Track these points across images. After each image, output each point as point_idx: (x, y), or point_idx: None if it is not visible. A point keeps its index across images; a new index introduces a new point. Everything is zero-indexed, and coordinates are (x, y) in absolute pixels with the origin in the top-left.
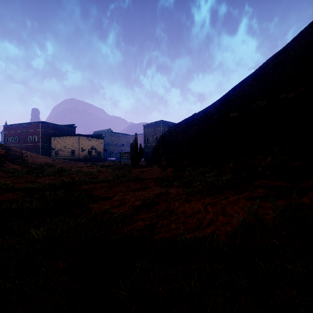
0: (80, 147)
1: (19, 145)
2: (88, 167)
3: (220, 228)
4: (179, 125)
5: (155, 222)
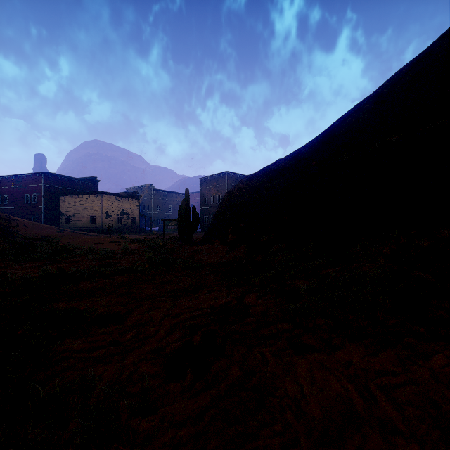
0: (105, 211)
1: (10, 209)
2: (111, 244)
3: None
4: (255, 177)
5: None
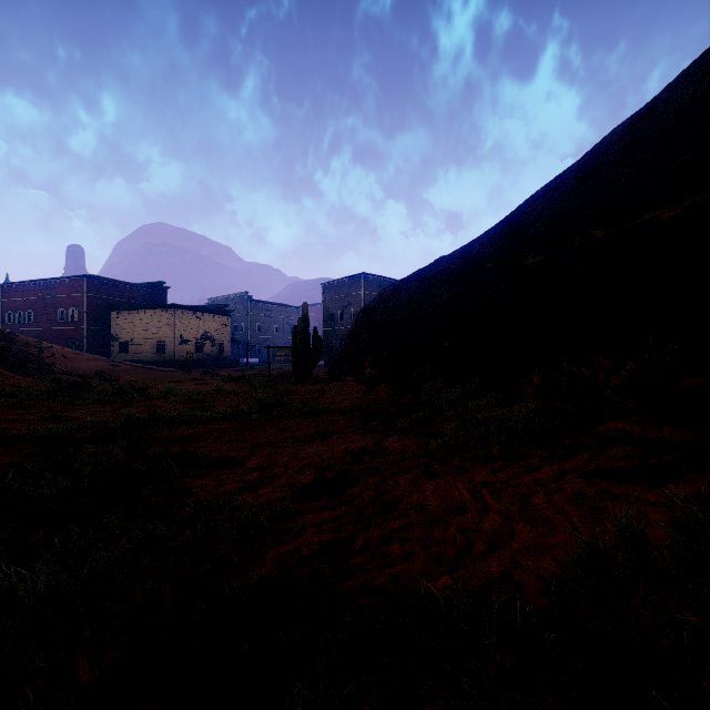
0: (178, 334)
1: (36, 331)
2: (195, 382)
3: (523, 560)
4: (404, 284)
5: (349, 535)
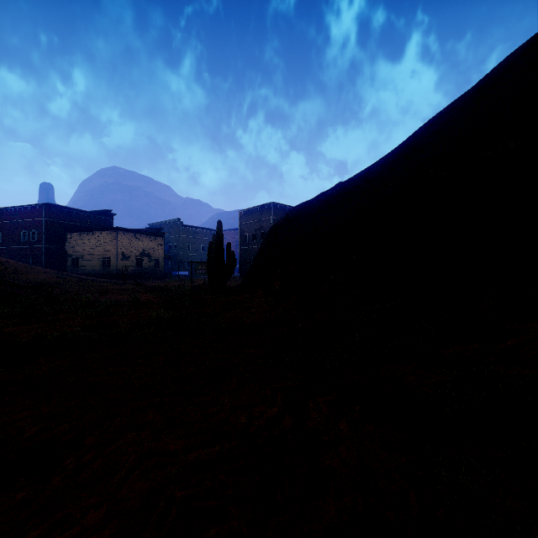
0: (120, 252)
1: (4, 249)
2: (121, 293)
3: None
4: (309, 205)
5: None
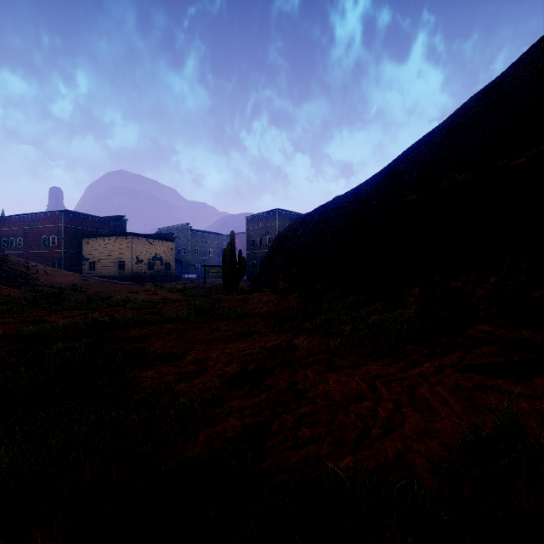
0: (135, 256)
1: (25, 253)
2: (147, 293)
3: (414, 444)
4: (309, 217)
5: (267, 419)
